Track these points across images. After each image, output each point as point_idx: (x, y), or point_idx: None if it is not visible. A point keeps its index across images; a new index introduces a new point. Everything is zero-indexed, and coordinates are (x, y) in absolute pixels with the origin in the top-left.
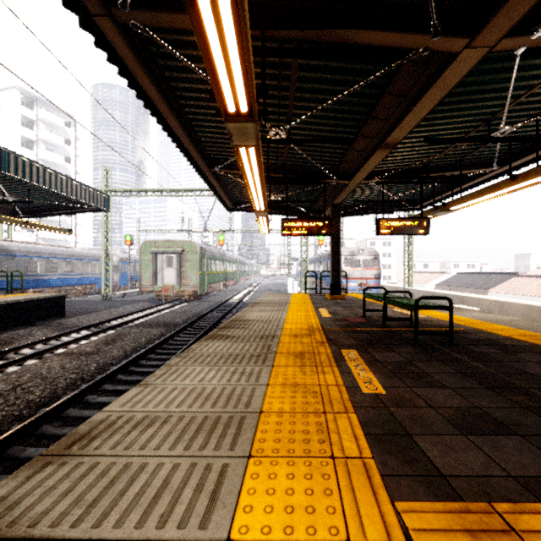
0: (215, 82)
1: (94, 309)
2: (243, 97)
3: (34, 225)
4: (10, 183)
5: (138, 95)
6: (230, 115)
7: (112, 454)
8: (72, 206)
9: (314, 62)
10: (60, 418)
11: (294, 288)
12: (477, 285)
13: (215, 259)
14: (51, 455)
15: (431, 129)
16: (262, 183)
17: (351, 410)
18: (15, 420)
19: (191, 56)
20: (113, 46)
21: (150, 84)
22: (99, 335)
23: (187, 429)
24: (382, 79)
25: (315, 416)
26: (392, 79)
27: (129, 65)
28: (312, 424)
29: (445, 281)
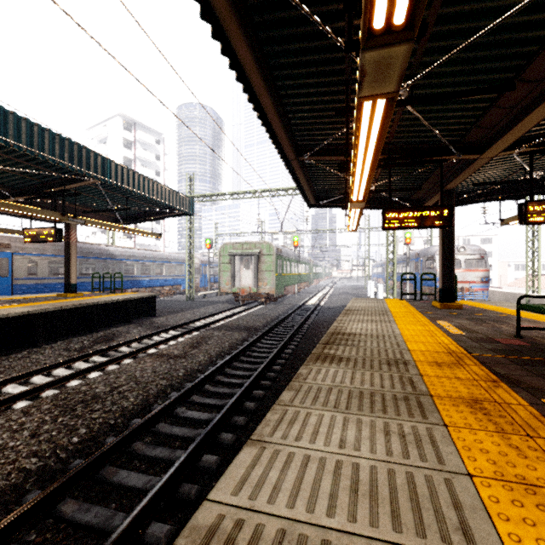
0: None
1: (179, 309)
2: None
3: (131, 230)
4: (112, 192)
5: (230, 65)
6: (374, 34)
7: None
8: (161, 212)
9: None
10: (151, 433)
11: (379, 292)
12: None
13: (290, 260)
14: None
15: None
16: (376, 158)
17: None
18: (110, 430)
19: None
20: None
21: (244, 47)
22: (185, 336)
23: None
24: None
25: None
26: None
27: (224, 22)
28: None
29: None
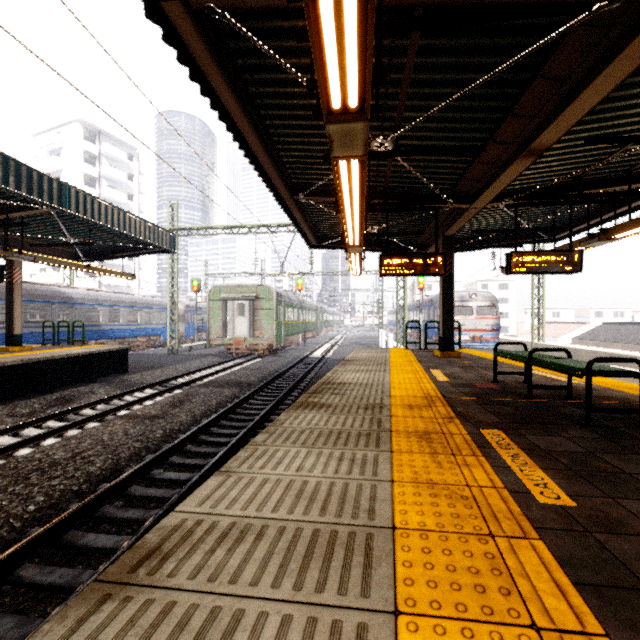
0: (319, 63)
1: (158, 364)
2: (354, 84)
3: (95, 269)
4: (71, 223)
5: (211, 105)
6: (334, 112)
7: (193, 588)
8: (135, 247)
9: (438, 42)
10: (123, 497)
11: (389, 342)
12: (632, 339)
13: (293, 306)
14: (111, 581)
15: (594, 127)
16: (362, 208)
17: (532, 534)
18: (74, 496)
19: (277, 48)
20: (184, 42)
21: (226, 90)
22: (164, 394)
23: (292, 551)
24: (534, 56)
25: (479, 541)
26: (550, 55)
27: (203, 65)
28: (479, 556)
29: (585, 334)
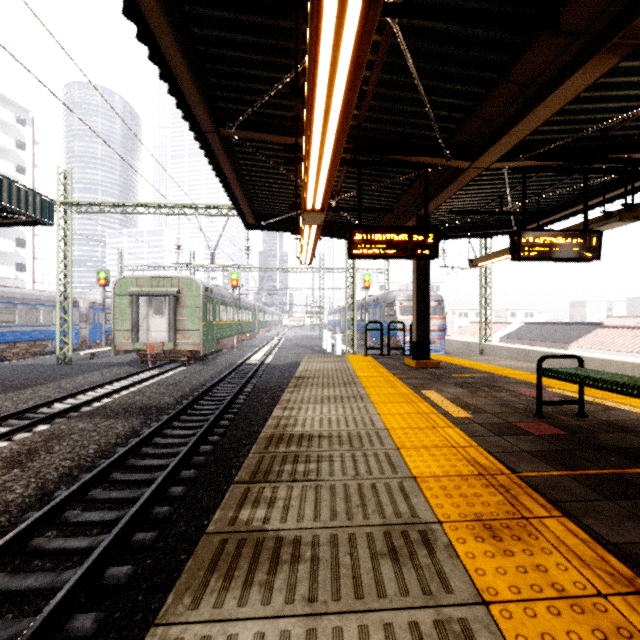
0: None
1: (34, 381)
2: None
3: None
4: None
5: None
6: None
7: None
8: None
9: None
10: None
11: (337, 345)
12: (553, 338)
13: (227, 304)
14: None
15: None
16: (352, 98)
17: None
18: None
19: None
20: None
21: None
22: (15, 436)
23: None
24: None
25: None
26: None
27: None
28: None
29: (511, 334)
